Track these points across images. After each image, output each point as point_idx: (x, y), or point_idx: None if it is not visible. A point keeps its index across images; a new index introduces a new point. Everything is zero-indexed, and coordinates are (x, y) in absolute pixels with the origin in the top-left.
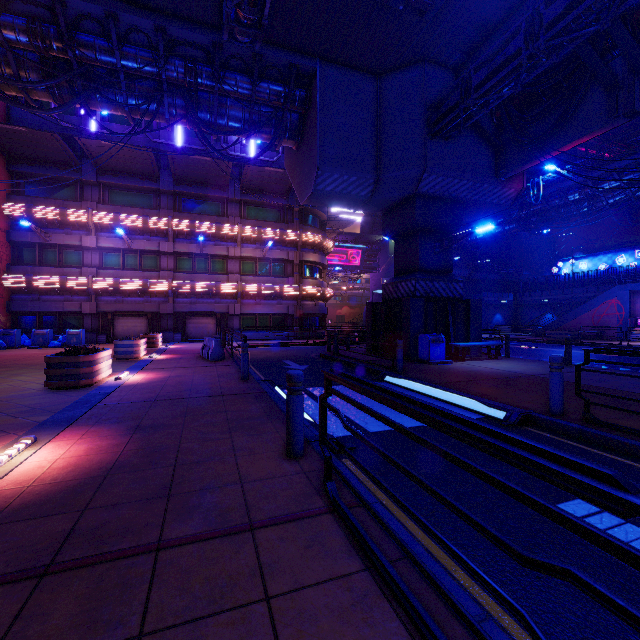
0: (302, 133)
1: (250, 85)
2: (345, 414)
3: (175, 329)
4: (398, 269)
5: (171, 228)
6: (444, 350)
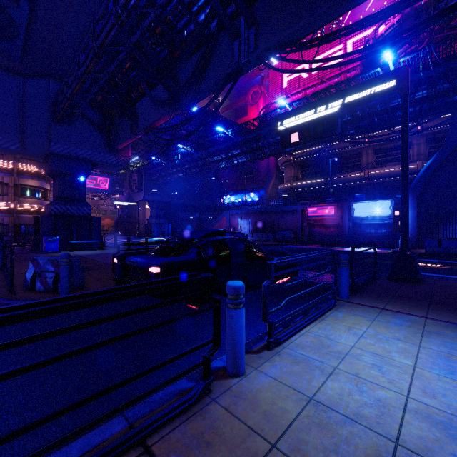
0: None
1: None
2: None
3: None
4: (53, 197)
5: None
6: (58, 245)
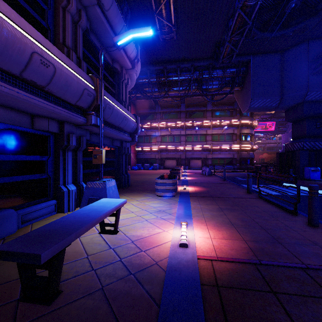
0: (243, 83)
1: (222, 72)
2: (264, 190)
3: (186, 164)
4: (294, 136)
5: (184, 125)
6: (319, 175)
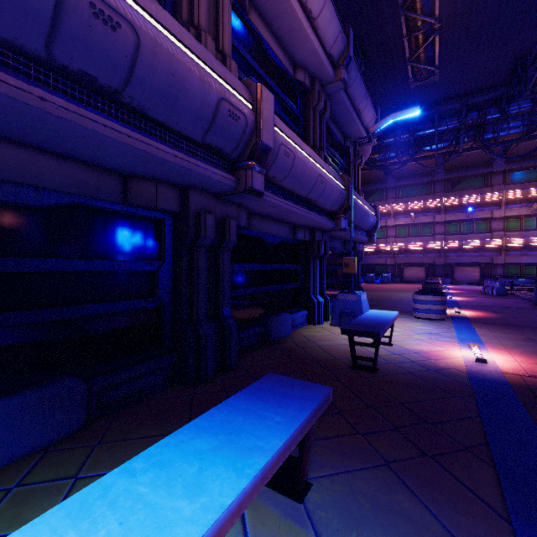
0: None
1: (530, 104)
2: None
3: (445, 275)
4: None
5: (443, 205)
6: None
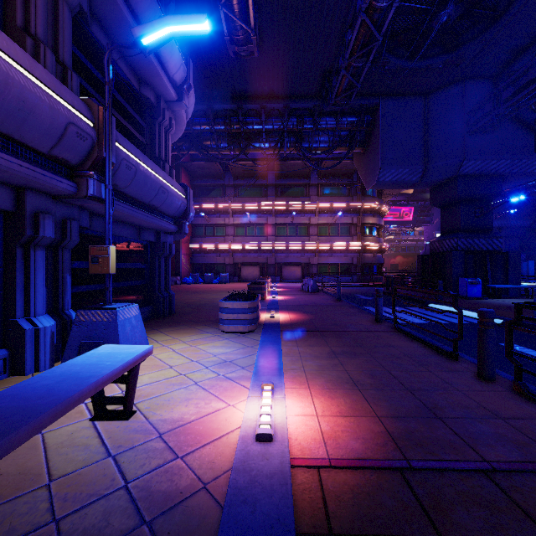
0: (368, 142)
1: (334, 122)
2: (401, 317)
3: (276, 274)
4: (444, 230)
5: (274, 208)
6: (480, 290)
